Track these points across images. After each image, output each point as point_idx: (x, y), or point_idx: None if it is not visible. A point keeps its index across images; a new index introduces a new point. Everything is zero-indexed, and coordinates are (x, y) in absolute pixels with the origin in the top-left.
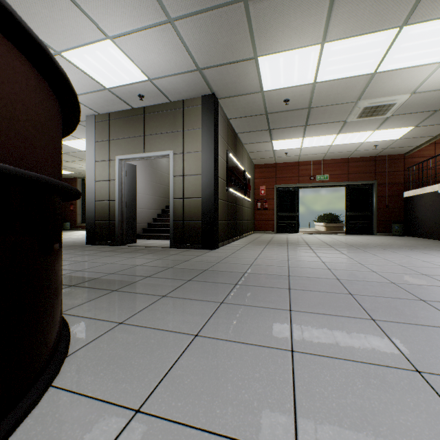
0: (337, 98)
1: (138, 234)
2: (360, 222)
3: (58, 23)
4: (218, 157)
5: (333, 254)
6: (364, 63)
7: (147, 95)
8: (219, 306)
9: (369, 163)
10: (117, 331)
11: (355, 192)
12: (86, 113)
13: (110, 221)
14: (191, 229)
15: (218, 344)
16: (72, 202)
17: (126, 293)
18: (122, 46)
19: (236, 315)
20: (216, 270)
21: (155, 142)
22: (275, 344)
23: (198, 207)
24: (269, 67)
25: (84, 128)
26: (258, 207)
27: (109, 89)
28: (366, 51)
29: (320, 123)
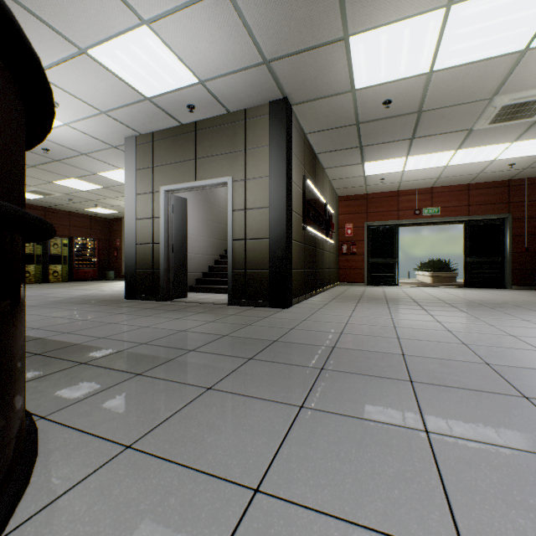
0: (463, 95)
1: (190, 285)
2: (486, 271)
3: (78, 5)
4: (292, 184)
5: (460, 318)
6: (510, 34)
7: (198, 104)
8: (297, 414)
9: (500, 190)
10: (115, 468)
11: (478, 230)
12: (126, 134)
13: (154, 270)
14: (256, 281)
15: (300, 524)
16: (117, 247)
17: (153, 379)
18: (162, 34)
19: (329, 440)
20: (290, 342)
21: (209, 167)
22: (421, 534)
23: (265, 252)
24: (365, 51)
25: (124, 154)
26: (343, 251)
27: (150, 99)
28: (516, 14)
29: (432, 134)
